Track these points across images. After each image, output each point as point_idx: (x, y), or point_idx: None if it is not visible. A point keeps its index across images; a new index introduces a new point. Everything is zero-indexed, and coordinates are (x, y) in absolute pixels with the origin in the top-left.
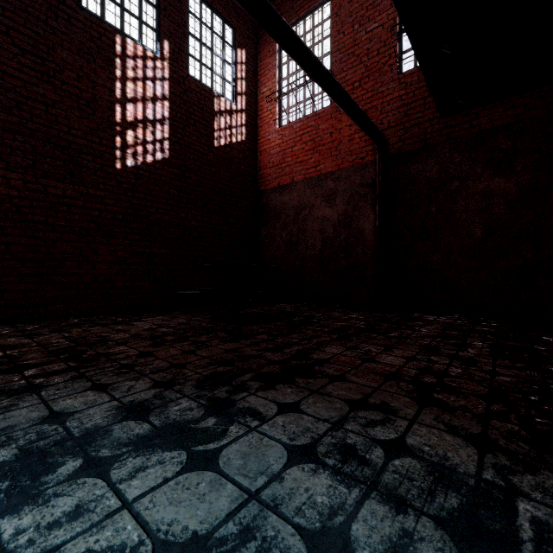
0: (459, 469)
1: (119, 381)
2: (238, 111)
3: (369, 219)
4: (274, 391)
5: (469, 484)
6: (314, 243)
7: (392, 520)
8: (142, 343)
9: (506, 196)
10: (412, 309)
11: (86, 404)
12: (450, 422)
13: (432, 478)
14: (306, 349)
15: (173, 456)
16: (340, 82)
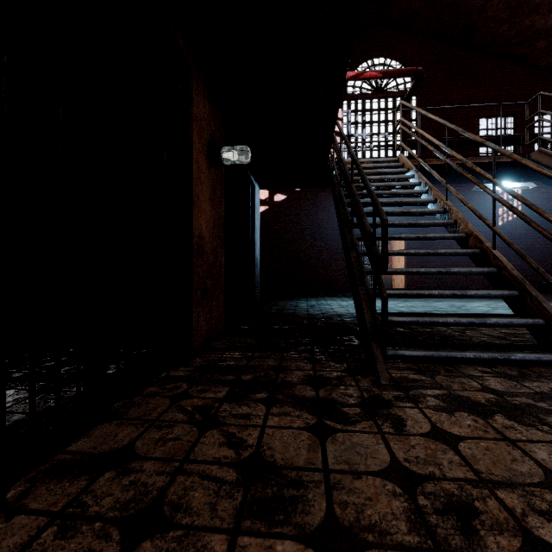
0: None
1: None
2: None
3: None
4: None
5: None
6: None
7: None
8: None
9: None
10: None
11: None
12: None
13: None
14: None
15: None
16: None
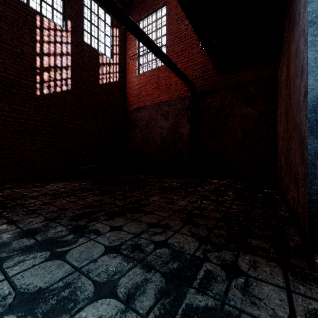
0: (186, 252)
1: (25, 218)
2: (114, 64)
3: (186, 128)
4: (112, 220)
5: (187, 258)
6: (157, 140)
7: (142, 275)
8: (46, 197)
9: (253, 117)
10: (207, 177)
11: (0, 231)
12: (194, 231)
13: (171, 256)
14: (140, 198)
15: (42, 254)
16: (171, 51)
